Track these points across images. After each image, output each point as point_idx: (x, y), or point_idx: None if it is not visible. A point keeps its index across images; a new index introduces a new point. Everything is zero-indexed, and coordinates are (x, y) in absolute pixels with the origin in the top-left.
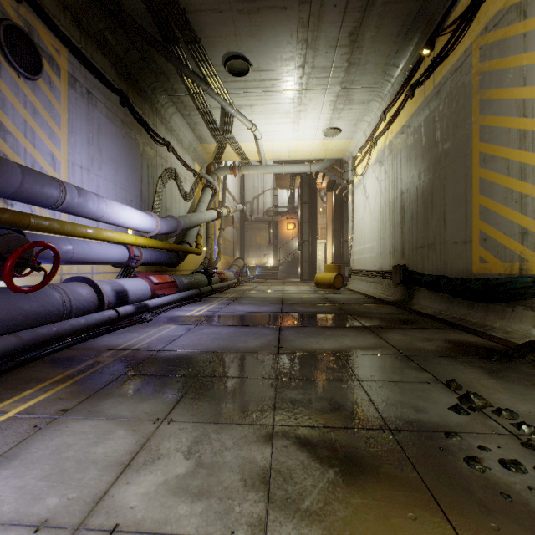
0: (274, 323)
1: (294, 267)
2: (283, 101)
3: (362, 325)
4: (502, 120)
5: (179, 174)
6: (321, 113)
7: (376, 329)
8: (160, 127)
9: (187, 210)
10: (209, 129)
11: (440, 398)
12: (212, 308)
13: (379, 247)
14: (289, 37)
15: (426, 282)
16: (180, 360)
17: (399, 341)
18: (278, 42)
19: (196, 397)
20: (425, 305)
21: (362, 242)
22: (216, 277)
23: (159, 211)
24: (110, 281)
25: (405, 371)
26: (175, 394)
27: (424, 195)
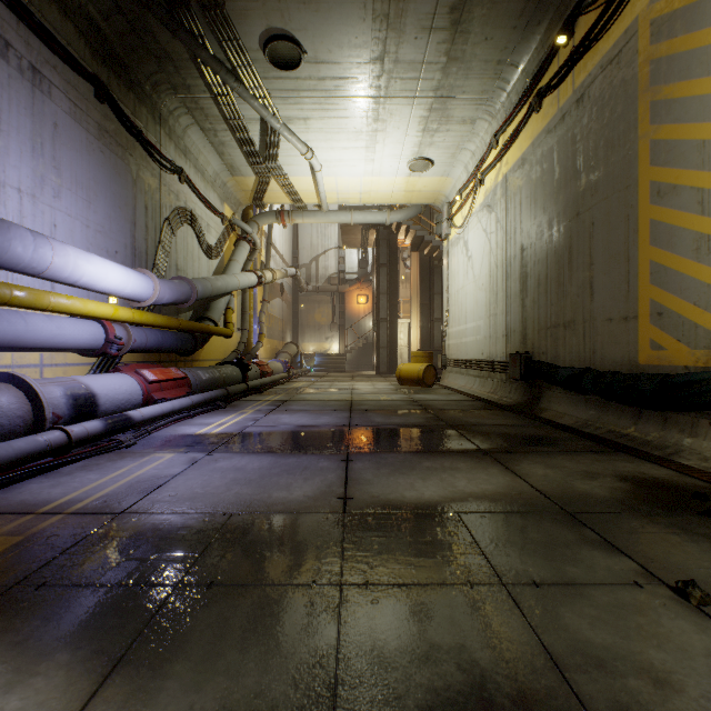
0: (338, 446)
1: (367, 356)
2: (353, 114)
3: (477, 448)
4: (692, 129)
5: (198, 218)
6: (406, 135)
7: (502, 456)
8: (166, 144)
9: (212, 271)
10: (244, 154)
11: (684, 634)
12: (243, 419)
13: (488, 326)
14: (362, 8)
15: (563, 377)
16: (153, 539)
17: (546, 479)
18: (345, 15)
19: (151, 661)
20: (561, 412)
21: (462, 320)
22: (256, 370)
23: (164, 270)
24: (64, 379)
25: (582, 553)
26: (107, 650)
27: (557, 250)
